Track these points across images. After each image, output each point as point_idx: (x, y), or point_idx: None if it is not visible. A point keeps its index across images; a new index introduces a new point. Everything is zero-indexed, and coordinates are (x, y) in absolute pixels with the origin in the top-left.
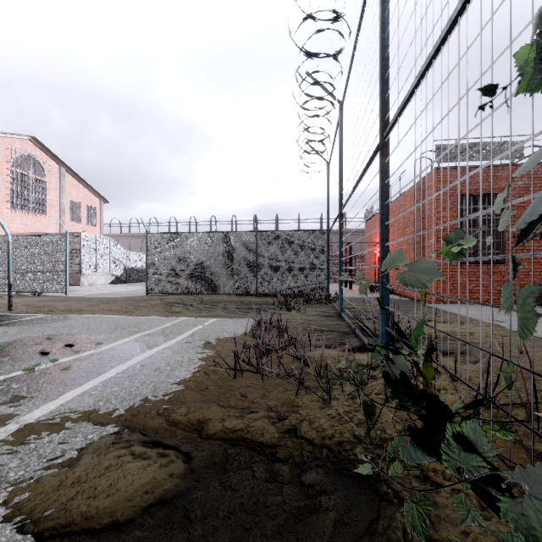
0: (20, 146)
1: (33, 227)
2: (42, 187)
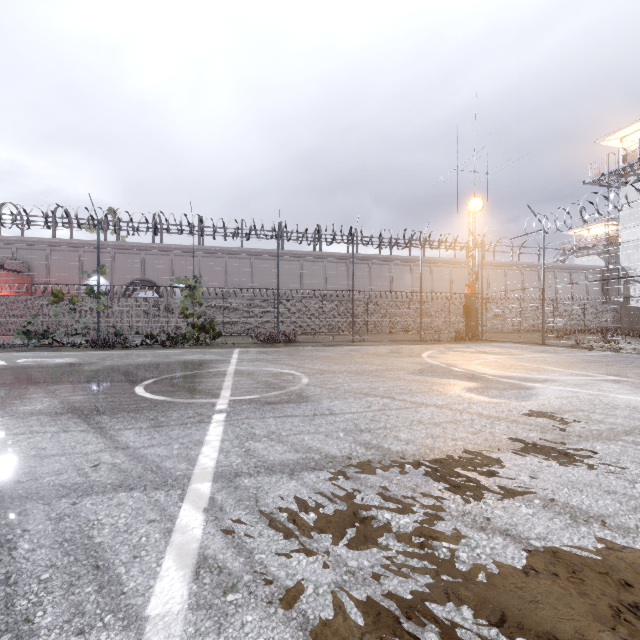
0: None
1: None
2: None
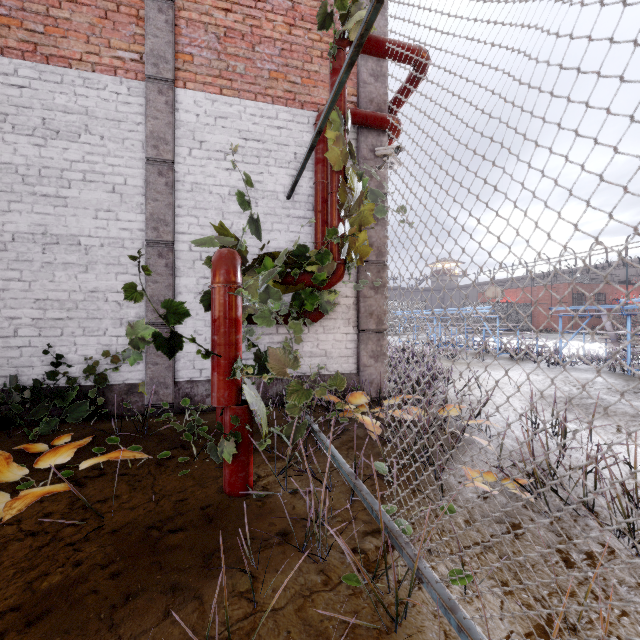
0: None
1: None
2: None
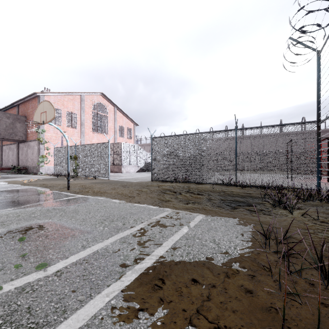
0: (96, 98)
1: (102, 141)
2: (106, 119)
